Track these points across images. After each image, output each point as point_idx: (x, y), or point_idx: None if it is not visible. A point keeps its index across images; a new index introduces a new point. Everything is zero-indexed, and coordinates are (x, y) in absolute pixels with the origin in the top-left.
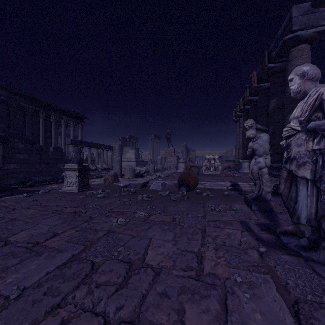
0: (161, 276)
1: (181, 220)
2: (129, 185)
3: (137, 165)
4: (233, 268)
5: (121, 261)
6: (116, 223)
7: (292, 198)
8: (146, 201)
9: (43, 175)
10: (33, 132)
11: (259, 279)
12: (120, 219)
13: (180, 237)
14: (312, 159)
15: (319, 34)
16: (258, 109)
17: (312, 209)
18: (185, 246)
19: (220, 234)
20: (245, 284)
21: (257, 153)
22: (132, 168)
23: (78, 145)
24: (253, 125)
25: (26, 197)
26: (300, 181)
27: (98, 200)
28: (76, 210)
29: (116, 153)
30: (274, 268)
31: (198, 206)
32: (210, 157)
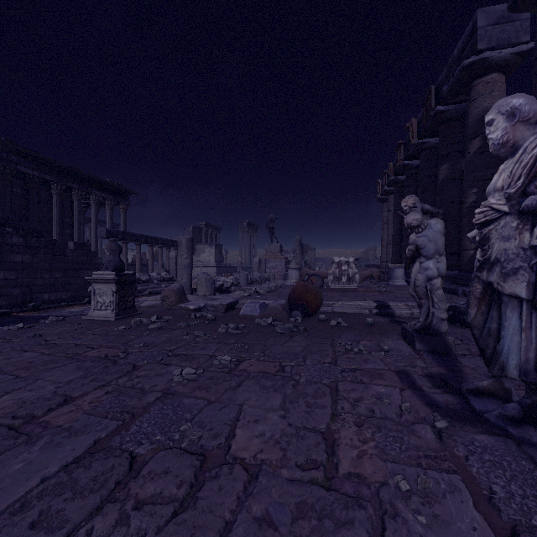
0: (261, 482)
1: (295, 369)
2: (204, 307)
3: (220, 273)
4: (392, 463)
5: (185, 452)
6: (179, 376)
7: (491, 331)
8: (233, 335)
9: (56, 290)
10: (41, 216)
11: (441, 484)
12: (186, 370)
13: (293, 403)
14: (529, 263)
15: (520, 57)
16: (419, 181)
17: (529, 353)
18: (303, 420)
19: (363, 396)
20: (415, 495)
21: (424, 252)
22: (211, 278)
23: (118, 239)
24: (416, 204)
25: (22, 329)
26: (507, 301)
27: (150, 335)
28: (109, 353)
29: (183, 253)
30: (465, 460)
31: (324, 344)
32: (341, 260)
